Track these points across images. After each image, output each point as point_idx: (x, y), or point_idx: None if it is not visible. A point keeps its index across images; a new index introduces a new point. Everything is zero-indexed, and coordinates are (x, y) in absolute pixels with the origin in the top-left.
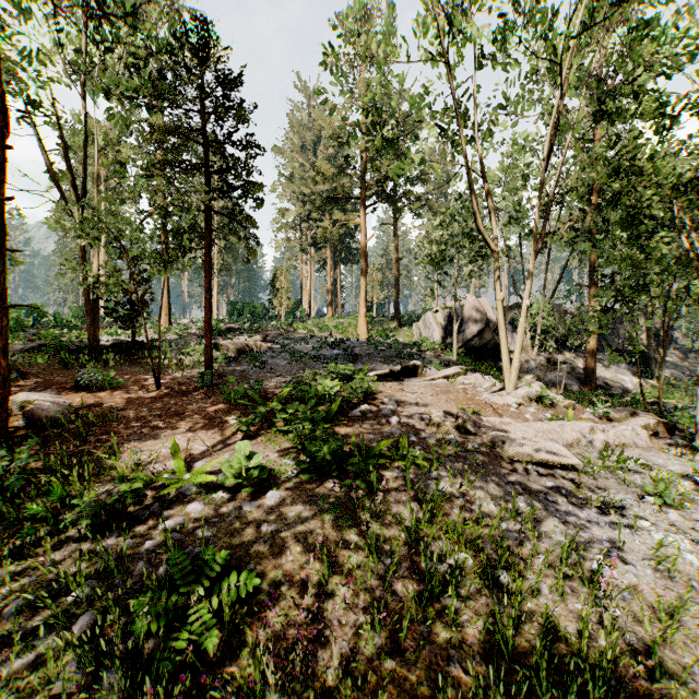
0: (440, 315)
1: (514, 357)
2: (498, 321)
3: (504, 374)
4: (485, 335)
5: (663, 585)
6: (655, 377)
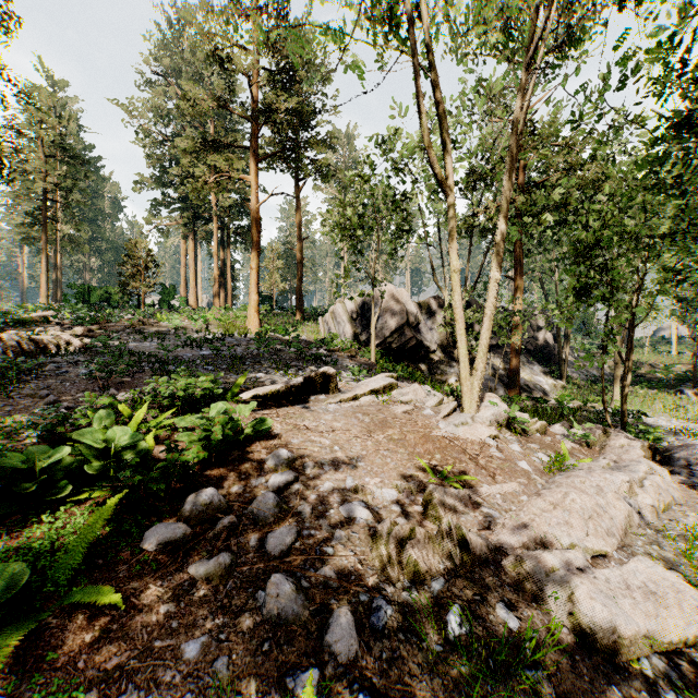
0: (352, 306)
1: (479, 361)
2: (454, 305)
3: (462, 386)
4: (405, 332)
5: None
6: (565, 377)
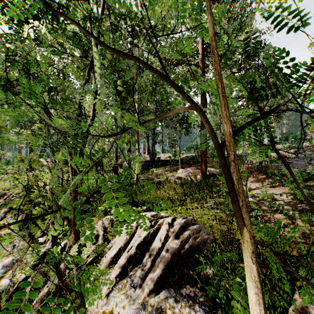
0: None
1: None
2: None
3: None
4: None
5: None
6: None
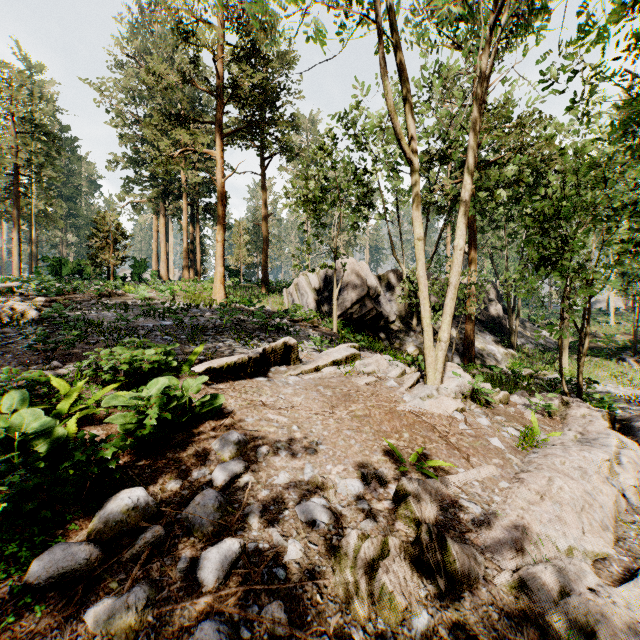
0: (315, 279)
1: (444, 331)
2: (418, 274)
3: (426, 357)
4: (366, 303)
5: None
6: (515, 346)
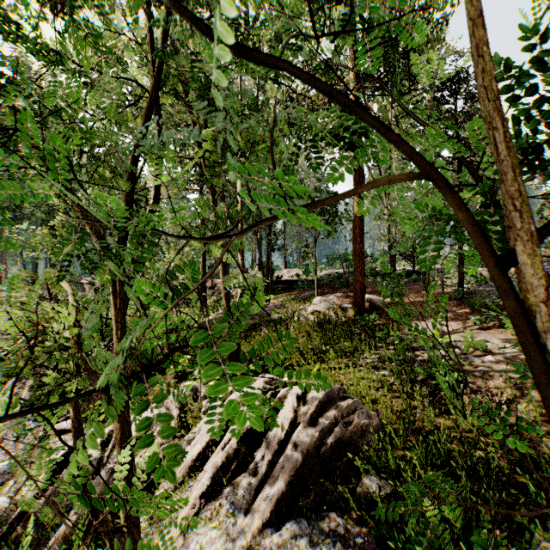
0: None
1: None
2: None
3: None
4: None
5: None
6: None
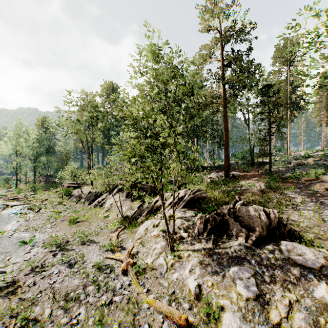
0: None
1: None
2: None
3: None
4: None
5: (314, 216)
6: None
